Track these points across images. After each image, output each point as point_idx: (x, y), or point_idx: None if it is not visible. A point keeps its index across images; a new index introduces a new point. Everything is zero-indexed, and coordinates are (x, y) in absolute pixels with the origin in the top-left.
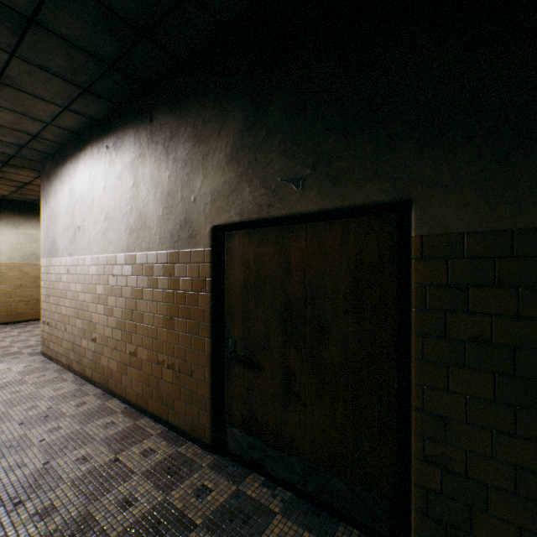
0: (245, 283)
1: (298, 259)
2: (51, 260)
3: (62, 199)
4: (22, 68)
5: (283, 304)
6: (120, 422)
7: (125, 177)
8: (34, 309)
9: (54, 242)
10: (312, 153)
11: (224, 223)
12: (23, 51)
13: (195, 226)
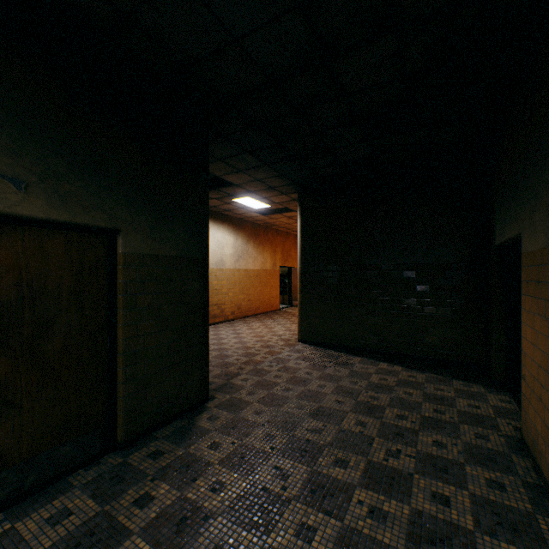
0: None
1: (12, 261)
2: None
3: None
4: None
5: None
6: None
7: None
8: None
9: None
10: (41, 165)
11: None
12: None
13: None
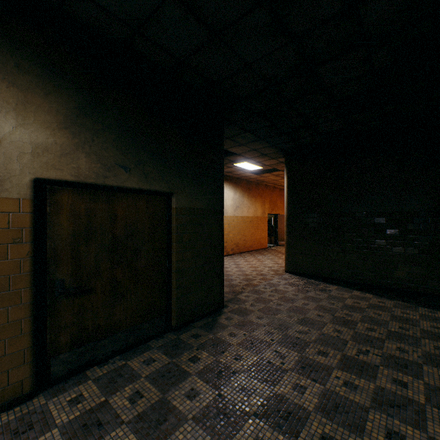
0: (76, 230)
1: (123, 213)
2: None
3: None
4: None
5: (112, 242)
6: None
7: None
8: None
9: None
10: (136, 157)
11: (55, 179)
12: None
13: None
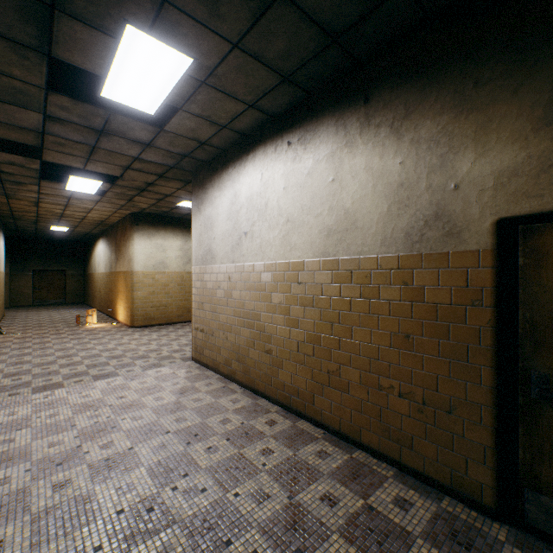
0: None
1: None
2: (206, 268)
3: (221, 205)
4: (235, 61)
5: None
6: (332, 452)
7: (319, 173)
8: (163, 314)
9: (210, 250)
10: None
11: (526, 213)
12: (249, 39)
13: (456, 220)
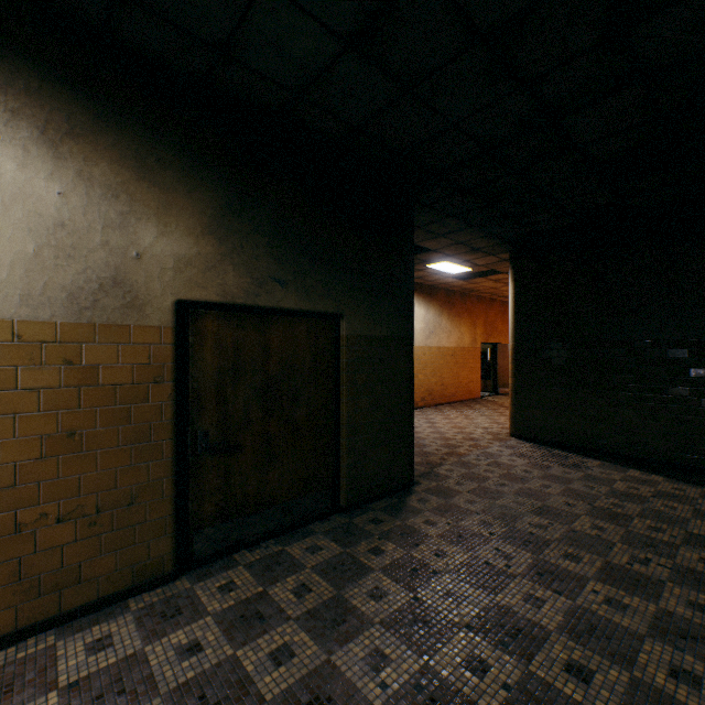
0: (221, 367)
1: (277, 344)
2: None
3: None
4: None
5: (264, 383)
6: None
7: None
8: None
9: None
10: (294, 266)
11: (199, 300)
12: None
13: (140, 292)
